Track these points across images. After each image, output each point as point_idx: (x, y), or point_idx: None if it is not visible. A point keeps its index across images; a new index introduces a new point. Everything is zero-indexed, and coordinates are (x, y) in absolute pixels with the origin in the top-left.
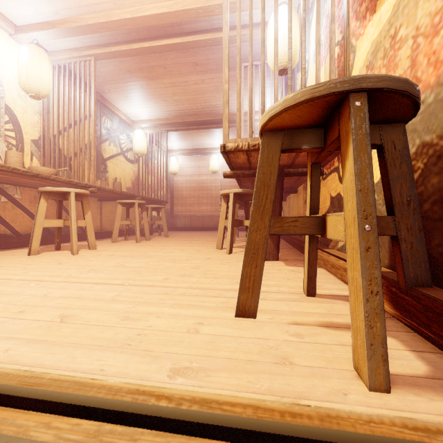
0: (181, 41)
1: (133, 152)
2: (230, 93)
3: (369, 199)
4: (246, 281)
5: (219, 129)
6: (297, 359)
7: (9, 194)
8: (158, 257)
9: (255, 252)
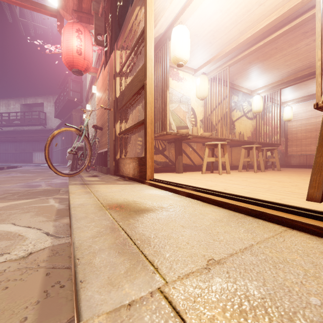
0: (288, 27)
1: (252, 112)
2: None
3: None
4: (313, 183)
5: None
6: None
7: (192, 147)
8: (268, 179)
9: (319, 168)
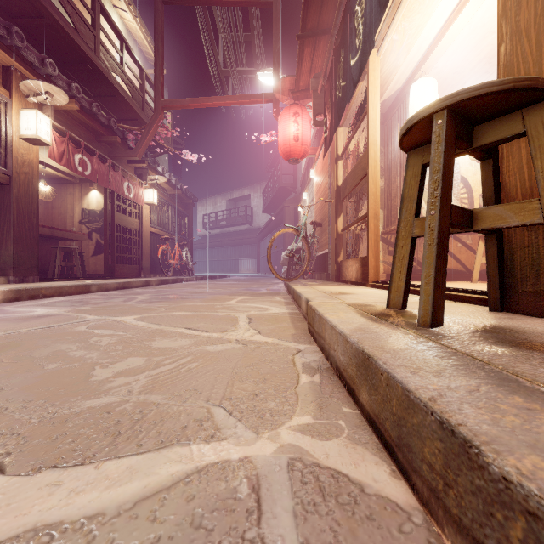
0: None
1: None
2: None
3: None
4: None
5: None
6: None
7: (463, 241)
8: None
9: None
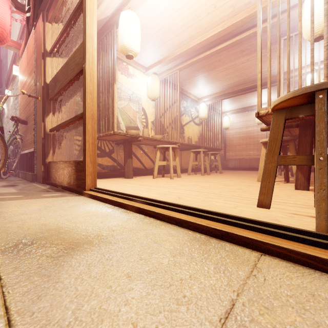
0: (230, 42)
1: (198, 118)
2: (273, 61)
3: (323, 144)
4: (263, 189)
5: (263, 89)
6: (283, 221)
7: (143, 149)
8: (215, 183)
9: (268, 175)
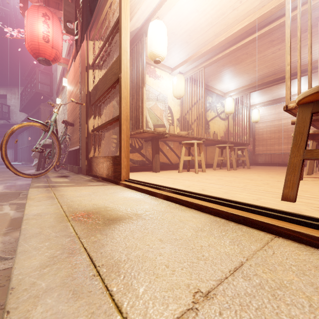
0: (258, 34)
1: (224, 113)
2: None
3: None
4: (287, 183)
5: None
6: (307, 213)
7: (169, 145)
8: (241, 178)
9: (293, 168)
